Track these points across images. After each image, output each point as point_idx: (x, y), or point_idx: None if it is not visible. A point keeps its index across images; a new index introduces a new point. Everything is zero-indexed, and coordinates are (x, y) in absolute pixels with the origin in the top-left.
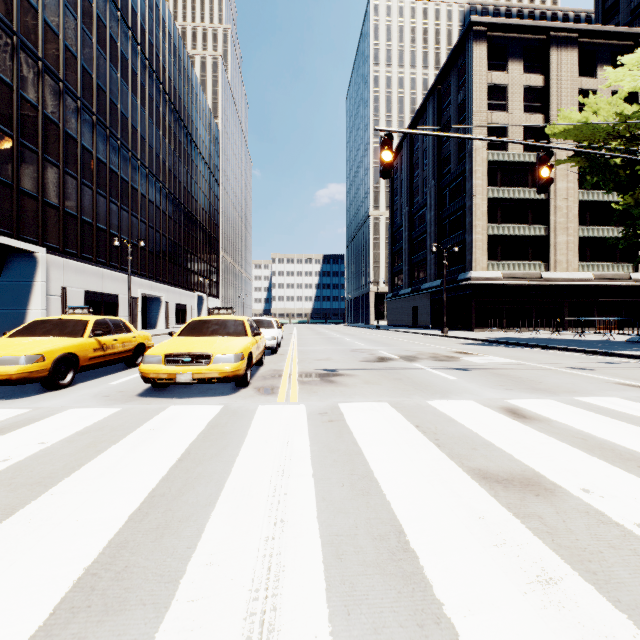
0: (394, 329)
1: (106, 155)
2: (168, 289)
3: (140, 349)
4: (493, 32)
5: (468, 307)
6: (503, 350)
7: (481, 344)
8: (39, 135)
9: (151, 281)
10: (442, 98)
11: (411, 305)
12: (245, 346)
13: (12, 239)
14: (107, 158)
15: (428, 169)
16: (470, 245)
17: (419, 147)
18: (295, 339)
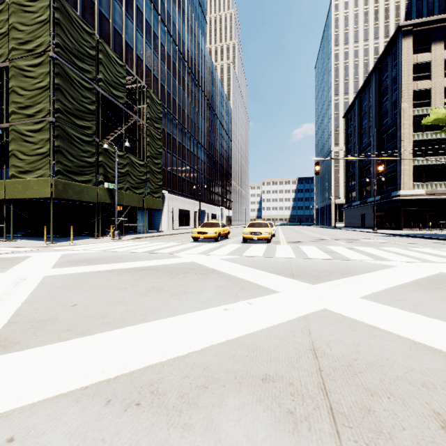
0: (345, 229)
1: (185, 142)
2: (208, 206)
3: (228, 233)
4: (418, 27)
5: (398, 214)
6: (394, 238)
7: (388, 236)
8: (165, 142)
9: (201, 202)
10: (382, 73)
11: (360, 213)
12: (270, 230)
13: None
14: (186, 144)
15: (372, 121)
16: (399, 173)
17: (366, 105)
18: (281, 233)
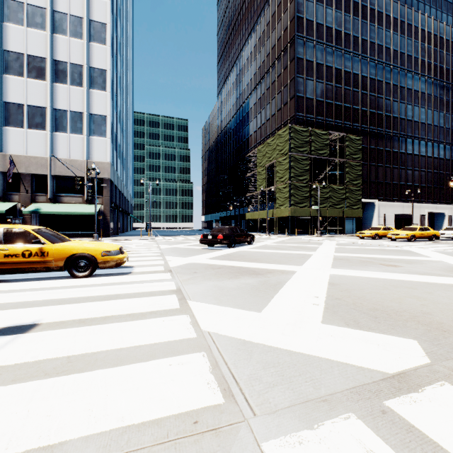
0: None
1: (404, 148)
2: (451, 207)
3: None
4: None
5: None
6: None
7: None
8: (375, 158)
9: (435, 204)
10: None
11: None
12: (410, 233)
13: (367, 199)
14: (405, 150)
15: None
16: None
17: None
18: None
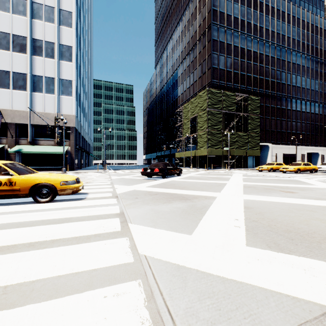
0: None
1: (290, 106)
2: (323, 149)
3: None
4: None
5: None
6: None
7: None
8: (269, 113)
9: (312, 146)
10: None
11: None
12: (296, 167)
13: (263, 143)
14: (290, 107)
15: None
16: None
17: None
18: None
